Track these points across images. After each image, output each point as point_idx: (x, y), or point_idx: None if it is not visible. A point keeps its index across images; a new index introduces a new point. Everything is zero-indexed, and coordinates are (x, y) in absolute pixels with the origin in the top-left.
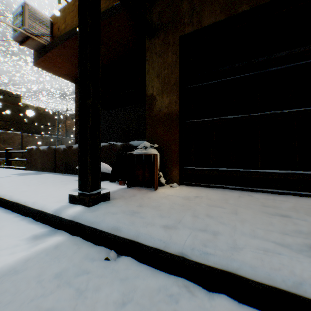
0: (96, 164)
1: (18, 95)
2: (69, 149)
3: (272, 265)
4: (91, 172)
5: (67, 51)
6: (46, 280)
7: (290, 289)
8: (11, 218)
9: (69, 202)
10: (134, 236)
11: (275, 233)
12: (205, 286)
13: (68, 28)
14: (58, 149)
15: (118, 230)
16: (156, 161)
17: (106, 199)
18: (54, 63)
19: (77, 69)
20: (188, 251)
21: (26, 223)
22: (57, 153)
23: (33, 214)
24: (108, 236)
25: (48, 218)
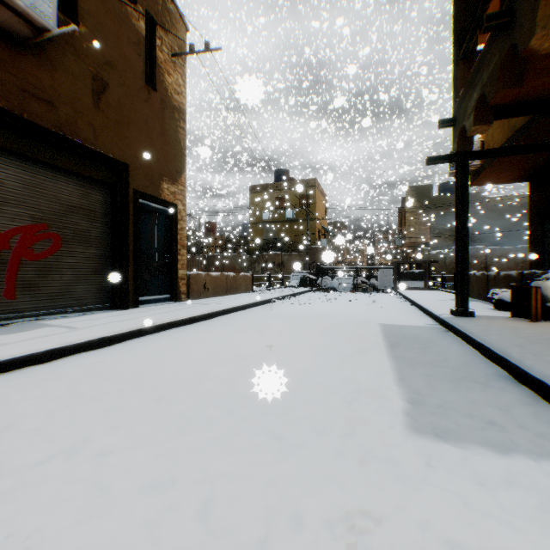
0: (464, 292)
1: (479, 194)
2: (496, 276)
3: (474, 332)
4: (459, 297)
5: (495, 167)
6: (422, 328)
7: (469, 335)
8: (426, 318)
9: (449, 313)
10: (452, 323)
11: (515, 335)
12: (462, 340)
13: (493, 146)
14: (488, 276)
15: (450, 321)
16: (532, 293)
17: (470, 316)
18: (488, 178)
19: (519, 171)
20: (459, 327)
21: (430, 321)
22: (487, 280)
23: (434, 317)
24: (449, 325)
25: (437, 319)
